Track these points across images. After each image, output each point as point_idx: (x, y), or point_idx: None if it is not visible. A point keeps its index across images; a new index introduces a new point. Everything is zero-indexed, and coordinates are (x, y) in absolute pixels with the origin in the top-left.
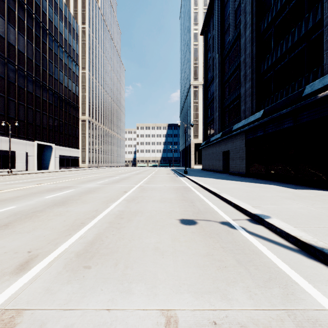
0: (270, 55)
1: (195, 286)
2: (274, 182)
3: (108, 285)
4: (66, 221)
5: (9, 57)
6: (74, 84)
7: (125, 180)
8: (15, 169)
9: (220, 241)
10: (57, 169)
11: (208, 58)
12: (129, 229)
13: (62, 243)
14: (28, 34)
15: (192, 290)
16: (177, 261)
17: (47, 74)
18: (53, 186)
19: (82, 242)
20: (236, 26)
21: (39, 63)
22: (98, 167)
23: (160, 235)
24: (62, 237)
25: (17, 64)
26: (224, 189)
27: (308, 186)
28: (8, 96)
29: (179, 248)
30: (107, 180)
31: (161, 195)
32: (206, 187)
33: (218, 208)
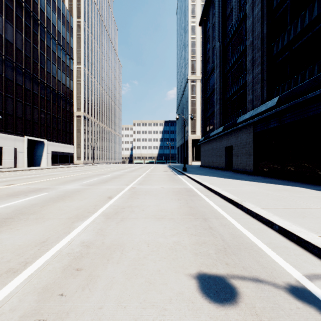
0: (286, 31)
1: None
2: (295, 182)
3: None
4: None
5: None
6: (68, 78)
7: (116, 179)
8: (2, 166)
9: None
10: (49, 166)
11: (207, 49)
12: None
13: None
14: (17, 23)
15: None
16: None
17: (38, 66)
18: (22, 188)
19: None
20: (240, 8)
21: (30, 54)
22: (93, 164)
23: None
24: None
25: (4, 54)
26: (242, 194)
27: None
28: None
29: None
30: (95, 179)
31: (158, 203)
32: (216, 190)
33: (253, 235)
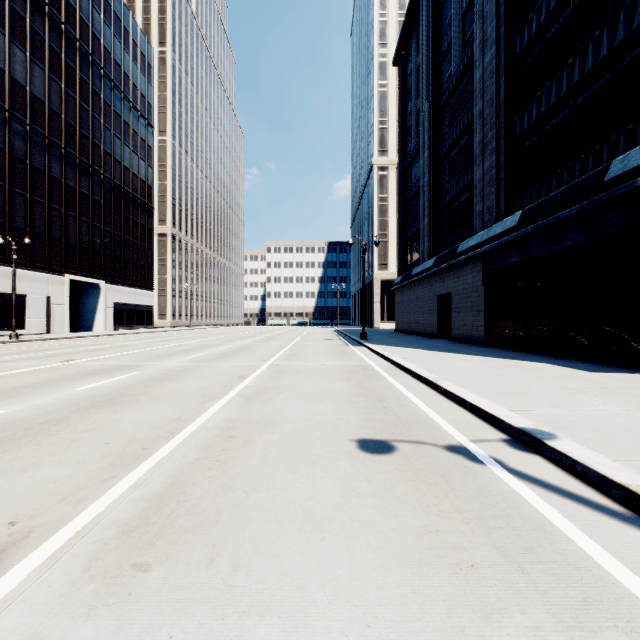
0: (535, 100)
1: (405, 626)
2: (544, 356)
3: (187, 622)
4: (110, 445)
5: (13, 109)
6: (144, 163)
7: (243, 353)
8: (26, 331)
9: (450, 494)
10: (109, 330)
11: (408, 110)
12: (247, 463)
13: (92, 499)
14: (53, 62)
15: (398, 639)
16: (356, 548)
17: (90, 143)
18: (95, 366)
19: (138, 498)
20: (464, 45)
21: (74, 120)
22: (191, 327)
23: (315, 479)
24: (96, 483)
25: (30, 122)
26: (446, 371)
27: (617, 366)
28: (12, 186)
29: (358, 514)
30: (206, 352)
31: (316, 383)
32: (407, 367)
33: (436, 413)
